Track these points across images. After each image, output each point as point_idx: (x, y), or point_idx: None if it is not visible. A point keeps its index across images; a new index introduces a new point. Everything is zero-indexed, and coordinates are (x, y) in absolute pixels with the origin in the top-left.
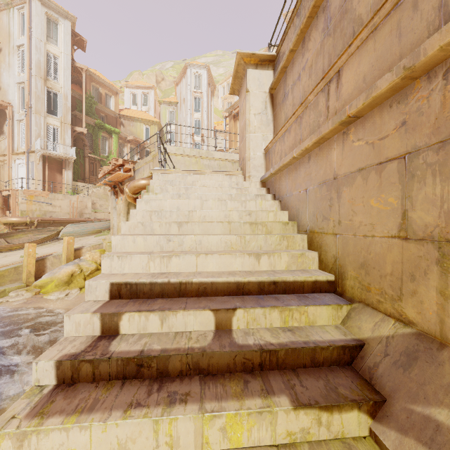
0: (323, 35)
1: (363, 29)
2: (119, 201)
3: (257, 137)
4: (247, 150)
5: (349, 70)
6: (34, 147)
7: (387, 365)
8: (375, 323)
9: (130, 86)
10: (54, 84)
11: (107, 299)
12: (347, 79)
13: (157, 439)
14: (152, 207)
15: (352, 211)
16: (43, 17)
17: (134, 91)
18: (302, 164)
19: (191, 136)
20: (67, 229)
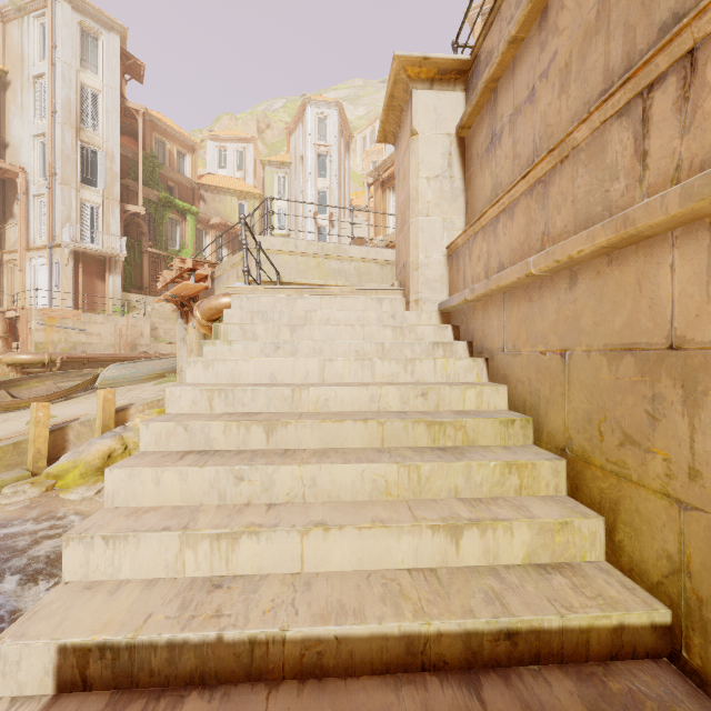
0: None
1: None
2: (190, 329)
3: (433, 223)
4: (413, 250)
5: None
6: (61, 238)
7: None
8: None
9: (216, 137)
10: (92, 135)
11: (50, 691)
12: None
13: None
14: (218, 376)
15: None
16: (74, 28)
17: (223, 146)
18: (550, 291)
19: (313, 216)
20: (108, 373)
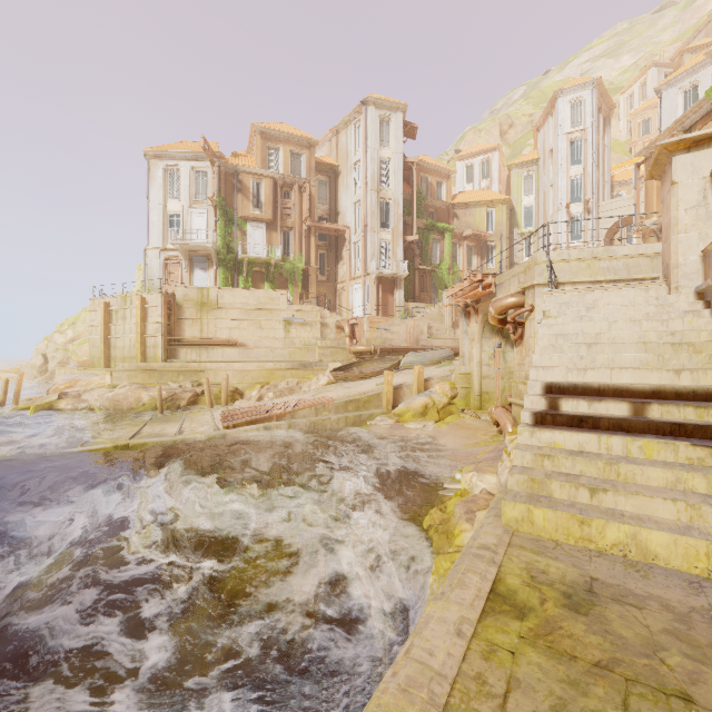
0: None
1: None
2: (471, 323)
3: (690, 237)
4: (673, 256)
5: None
6: (370, 269)
7: None
8: None
9: (463, 157)
10: (386, 192)
11: (542, 393)
12: None
13: (599, 445)
14: (554, 331)
15: None
16: (376, 121)
17: (469, 163)
18: None
19: (564, 207)
20: (407, 358)
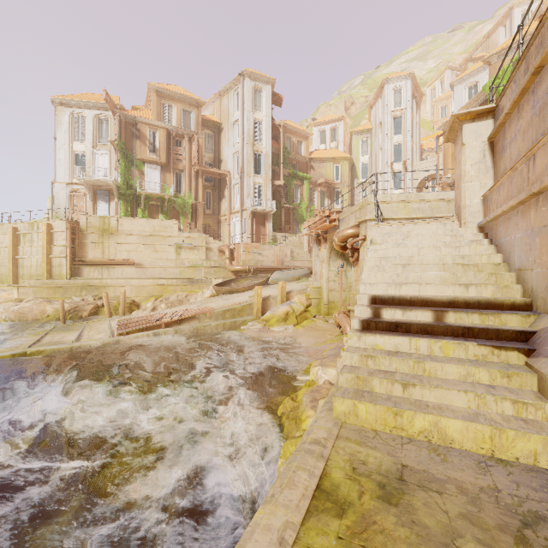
0: (532, 112)
1: (544, 137)
2: (321, 249)
3: (474, 185)
4: (463, 199)
5: (539, 157)
6: (246, 205)
7: (543, 337)
8: (547, 321)
9: (318, 124)
10: (259, 146)
11: (368, 304)
12: (538, 163)
13: (410, 346)
14: (378, 255)
15: (540, 253)
16: (251, 90)
17: (322, 128)
18: (512, 216)
19: (389, 165)
20: (274, 276)
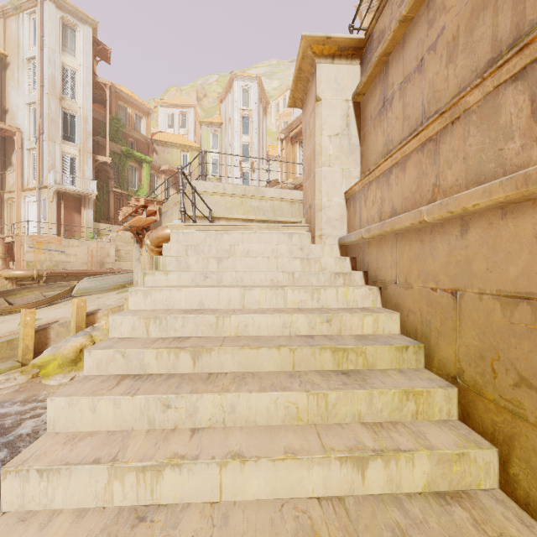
0: None
1: None
2: (143, 251)
3: (334, 173)
4: (318, 194)
5: None
6: (47, 181)
7: None
8: None
9: (165, 104)
10: (71, 103)
11: None
12: None
13: None
14: (155, 303)
15: None
16: (57, 22)
17: (170, 111)
18: (441, 236)
19: (238, 163)
20: (82, 284)
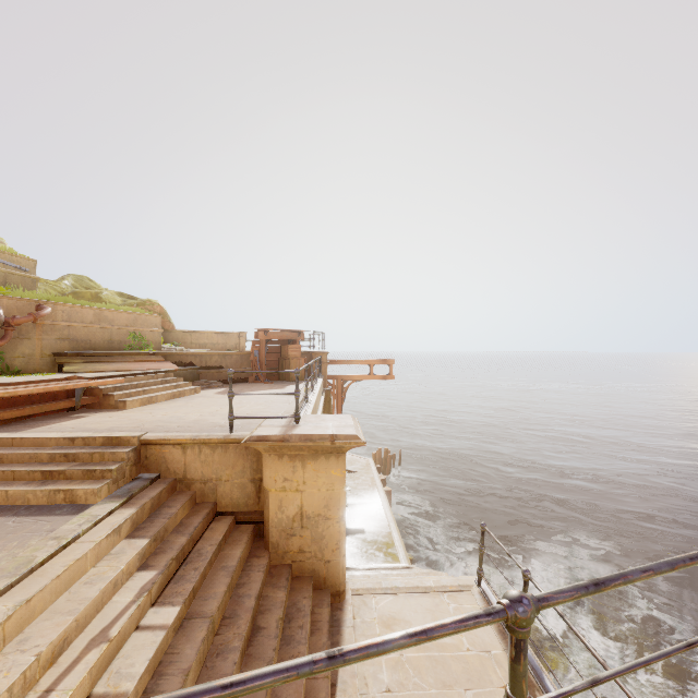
0: None
1: None
2: None
3: None
4: None
5: None
6: None
7: None
8: None
9: None
10: None
11: None
12: None
13: None
14: None
15: None
16: None
17: None
18: None
19: None
20: None
